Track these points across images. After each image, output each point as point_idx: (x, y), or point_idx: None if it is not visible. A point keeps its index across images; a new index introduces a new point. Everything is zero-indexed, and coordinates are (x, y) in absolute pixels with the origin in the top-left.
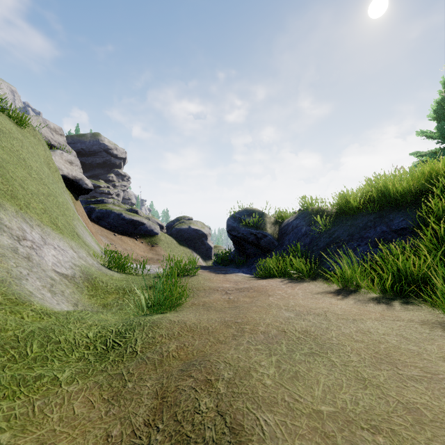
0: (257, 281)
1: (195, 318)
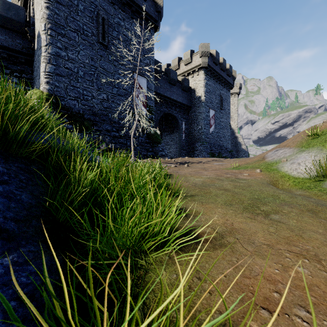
0: None
1: None
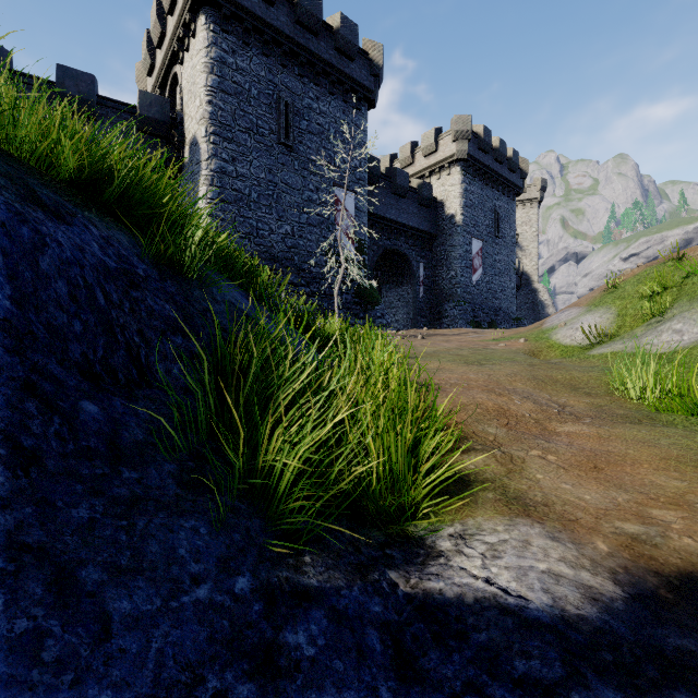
0: (487, 397)
1: (575, 375)
